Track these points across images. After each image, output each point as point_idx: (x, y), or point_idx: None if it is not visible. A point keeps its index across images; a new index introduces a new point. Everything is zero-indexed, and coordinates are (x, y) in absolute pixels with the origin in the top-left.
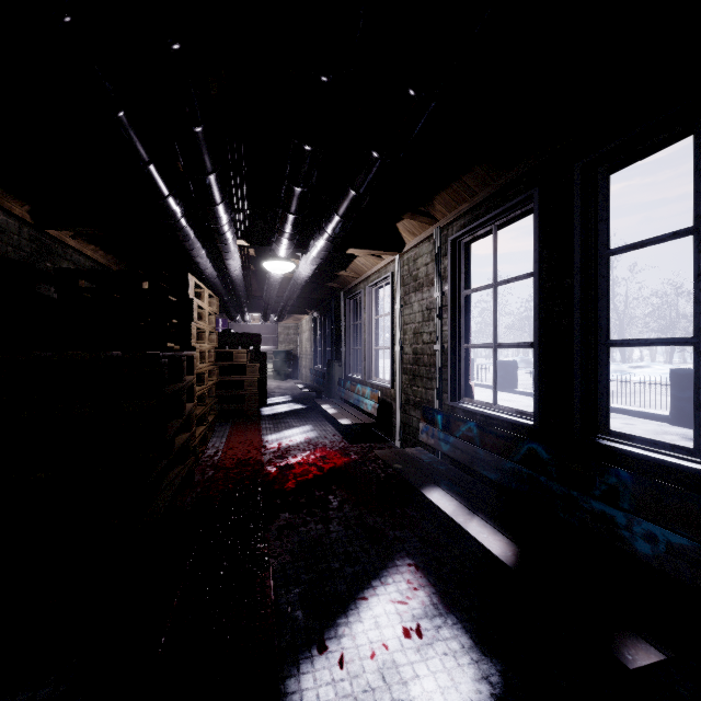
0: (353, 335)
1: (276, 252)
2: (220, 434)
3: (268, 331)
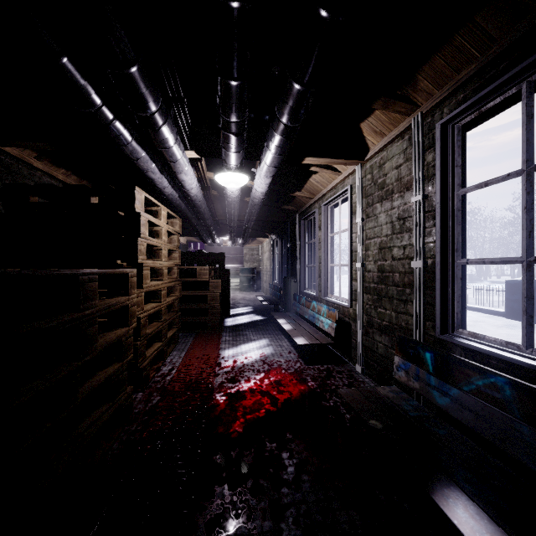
0: (307, 254)
1: (226, 159)
2: (182, 346)
3: (236, 252)
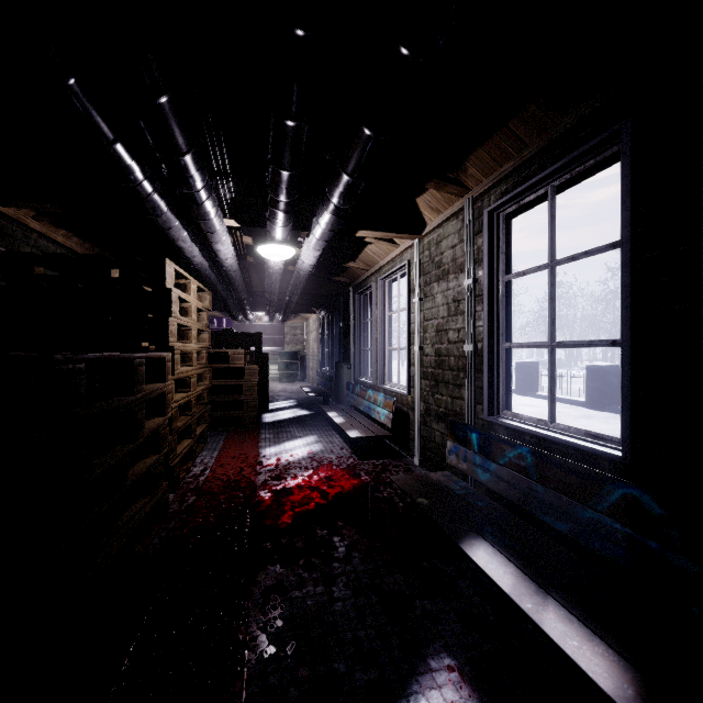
0: (363, 335)
1: (271, 232)
2: (213, 446)
3: (274, 331)
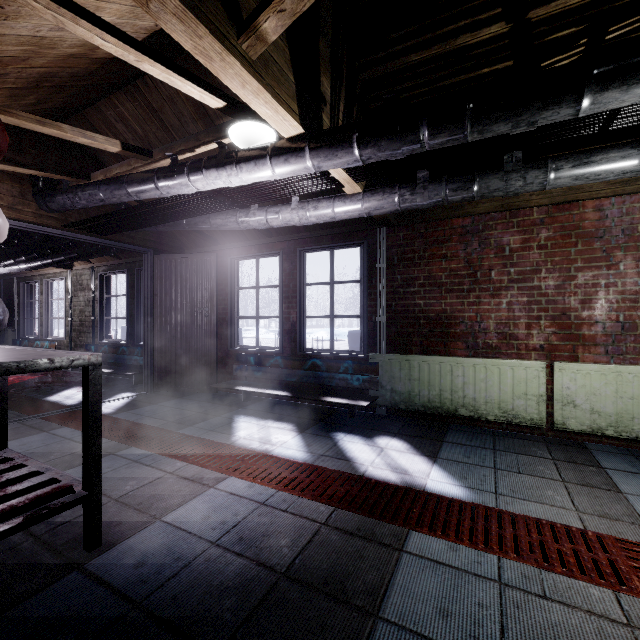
0: (27, 309)
1: None
2: None
3: None
